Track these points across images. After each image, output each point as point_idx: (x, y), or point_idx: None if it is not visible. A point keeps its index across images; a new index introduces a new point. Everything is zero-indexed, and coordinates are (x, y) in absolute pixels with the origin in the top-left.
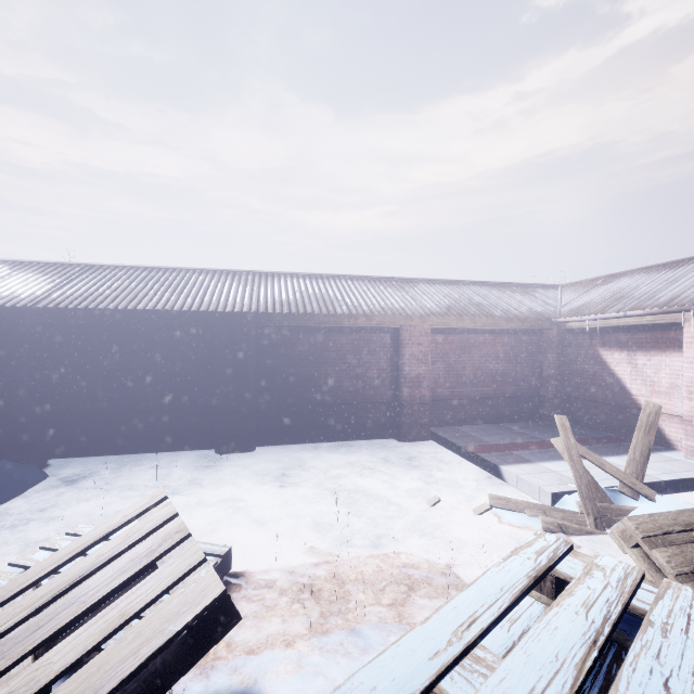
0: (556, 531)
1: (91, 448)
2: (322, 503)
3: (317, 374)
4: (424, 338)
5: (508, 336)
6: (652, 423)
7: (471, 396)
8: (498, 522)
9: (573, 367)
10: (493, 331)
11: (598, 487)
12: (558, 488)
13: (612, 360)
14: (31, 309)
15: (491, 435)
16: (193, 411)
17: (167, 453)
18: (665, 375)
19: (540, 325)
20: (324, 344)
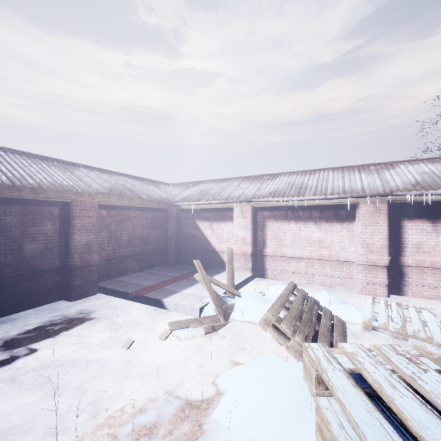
0: (211, 331)
1: None
2: None
3: None
4: (93, 212)
5: (149, 212)
6: (231, 257)
7: (127, 254)
8: (178, 340)
9: (183, 231)
10: (141, 208)
11: (220, 297)
12: (201, 304)
13: (202, 226)
14: None
15: (144, 279)
16: None
17: None
18: (225, 233)
19: (168, 206)
20: None
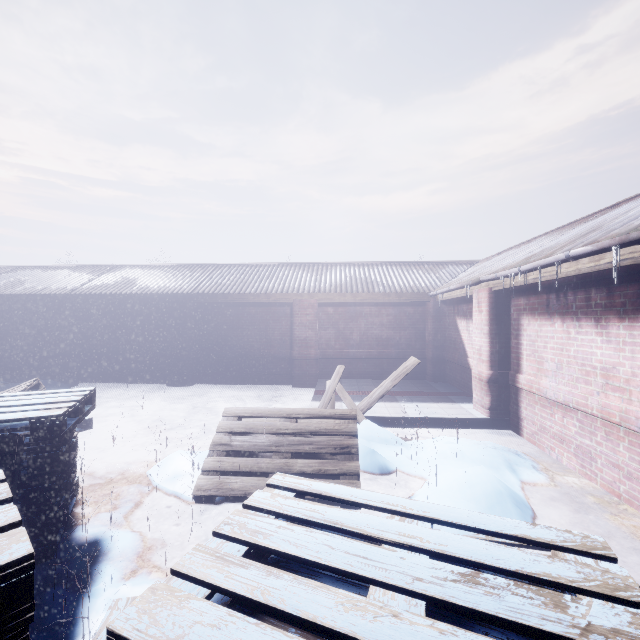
0: None
1: (101, 378)
2: (189, 414)
3: (236, 336)
4: (311, 310)
5: (392, 308)
6: (403, 373)
7: (357, 356)
8: None
9: (447, 333)
10: (378, 304)
11: None
12: None
13: (461, 327)
14: (69, 295)
15: (356, 385)
16: (157, 358)
17: (142, 384)
18: None
19: (417, 298)
20: (241, 315)
